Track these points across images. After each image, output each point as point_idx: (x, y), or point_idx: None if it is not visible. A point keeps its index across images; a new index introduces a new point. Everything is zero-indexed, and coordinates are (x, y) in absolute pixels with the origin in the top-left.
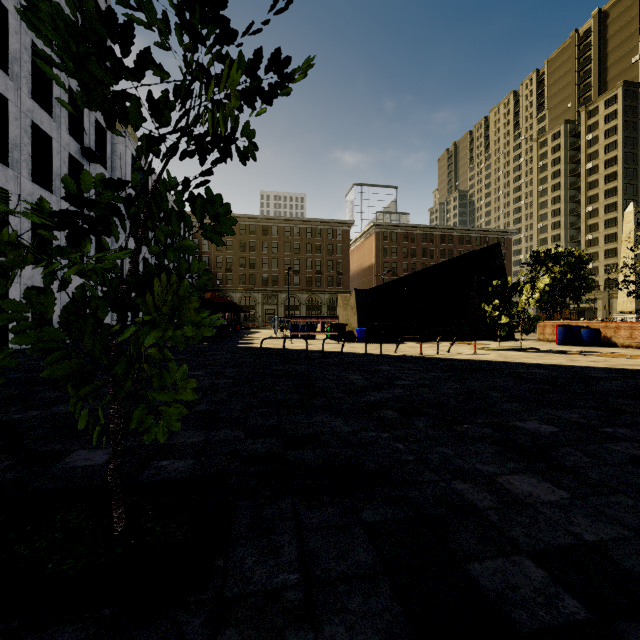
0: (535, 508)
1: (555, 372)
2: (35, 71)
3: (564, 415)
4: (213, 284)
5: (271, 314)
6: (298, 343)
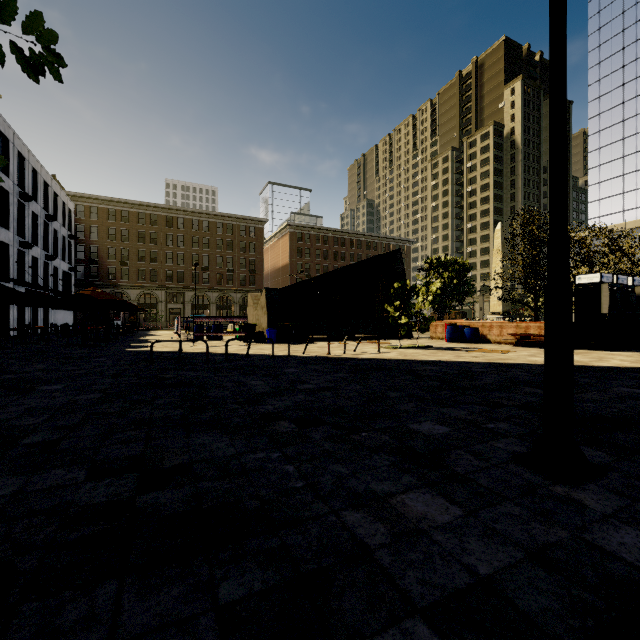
0: (429, 536)
1: (445, 368)
2: None
3: (454, 413)
4: (104, 279)
5: (176, 313)
6: (202, 345)
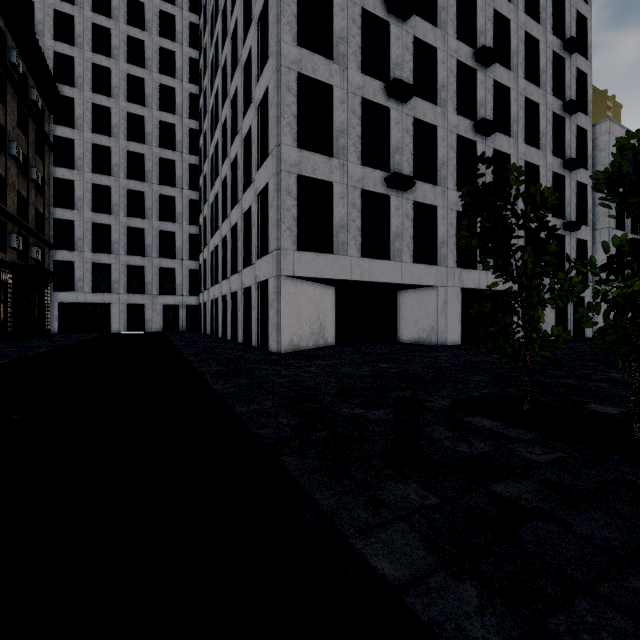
0: None
1: None
2: (526, 120)
3: None
4: None
5: None
6: None
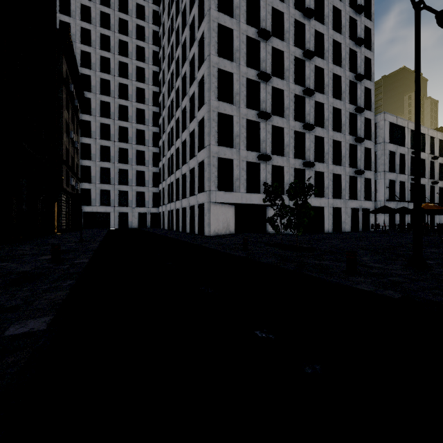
0: None
1: None
2: (334, 117)
3: None
4: None
5: None
6: None
